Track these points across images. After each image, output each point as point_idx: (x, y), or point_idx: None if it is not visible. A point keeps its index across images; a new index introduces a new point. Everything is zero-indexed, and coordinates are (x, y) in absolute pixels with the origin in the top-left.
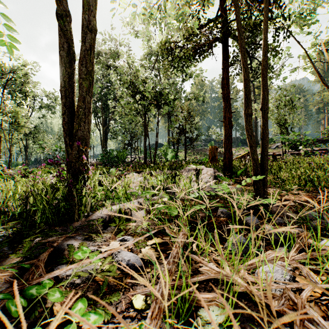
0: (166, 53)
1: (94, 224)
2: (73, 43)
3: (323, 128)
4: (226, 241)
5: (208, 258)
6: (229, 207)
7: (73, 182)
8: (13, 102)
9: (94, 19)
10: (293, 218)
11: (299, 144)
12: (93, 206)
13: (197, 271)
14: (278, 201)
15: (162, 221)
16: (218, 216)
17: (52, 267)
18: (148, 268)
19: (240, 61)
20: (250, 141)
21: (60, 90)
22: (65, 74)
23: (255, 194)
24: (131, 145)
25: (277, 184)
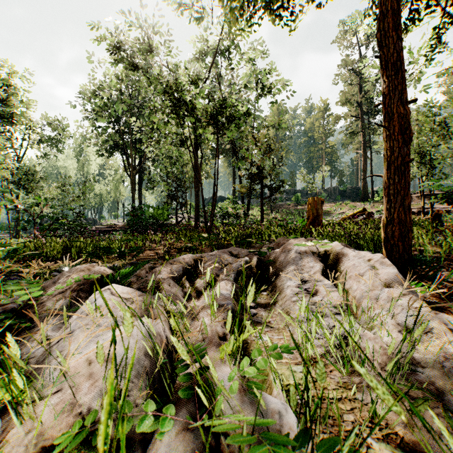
0: None
1: None
2: None
3: None
4: None
5: None
6: None
7: None
8: None
9: None
10: None
11: None
12: None
13: None
14: None
15: None
16: None
17: None
18: None
19: None
20: None
21: None
22: None
23: None
24: (176, 199)
25: None
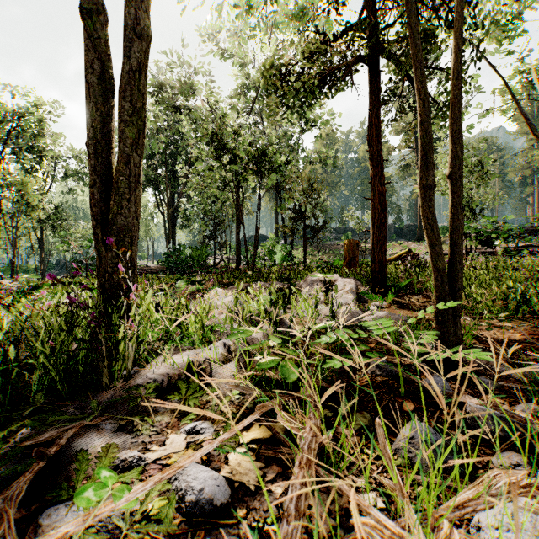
0: (273, 83)
1: (139, 396)
2: (110, 62)
3: (530, 210)
4: (395, 433)
5: (365, 479)
6: (389, 355)
7: (107, 308)
8: (18, 167)
9: (146, 16)
10: (510, 377)
11: (495, 237)
12: (141, 356)
13: (344, 517)
14: (473, 340)
15: (269, 384)
16: (372, 373)
17: (42, 504)
18: (242, 505)
19: (398, 98)
20: (430, 235)
21: (87, 143)
22: (95, 116)
23: (439, 332)
24: (215, 239)
25: (466, 308)
